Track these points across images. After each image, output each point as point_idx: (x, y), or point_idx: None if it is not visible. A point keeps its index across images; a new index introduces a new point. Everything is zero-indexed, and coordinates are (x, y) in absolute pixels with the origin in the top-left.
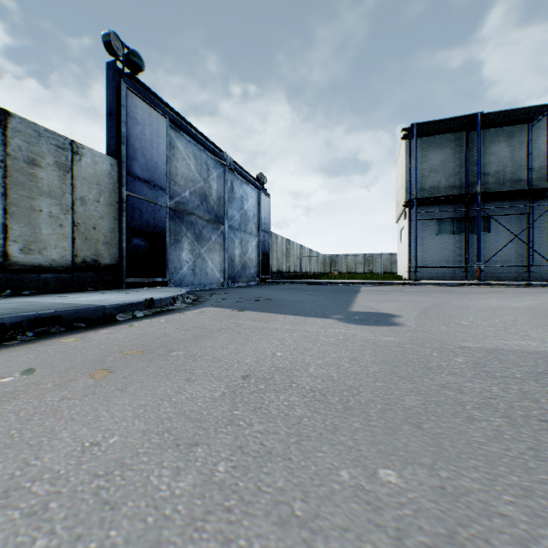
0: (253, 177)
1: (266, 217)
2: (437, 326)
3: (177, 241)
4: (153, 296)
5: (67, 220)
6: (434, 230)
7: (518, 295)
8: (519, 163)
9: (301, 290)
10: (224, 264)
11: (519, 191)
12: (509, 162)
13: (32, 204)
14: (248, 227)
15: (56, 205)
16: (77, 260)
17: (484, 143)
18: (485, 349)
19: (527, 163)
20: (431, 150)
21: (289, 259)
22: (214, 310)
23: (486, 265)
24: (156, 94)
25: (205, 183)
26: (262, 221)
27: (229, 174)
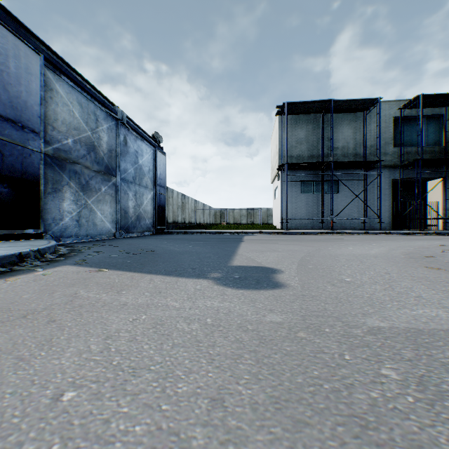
0: (148, 135)
1: (162, 173)
2: (324, 286)
3: (57, 190)
4: None
5: None
6: (300, 190)
7: (366, 242)
8: (358, 141)
9: (190, 240)
10: (117, 215)
11: (359, 162)
12: (352, 140)
13: None
14: (143, 181)
15: None
16: None
17: (335, 124)
18: (402, 333)
19: (363, 141)
20: (297, 126)
21: (185, 212)
22: (68, 270)
23: (337, 218)
24: (27, 27)
25: (93, 133)
26: (158, 176)
27: (123, 128)
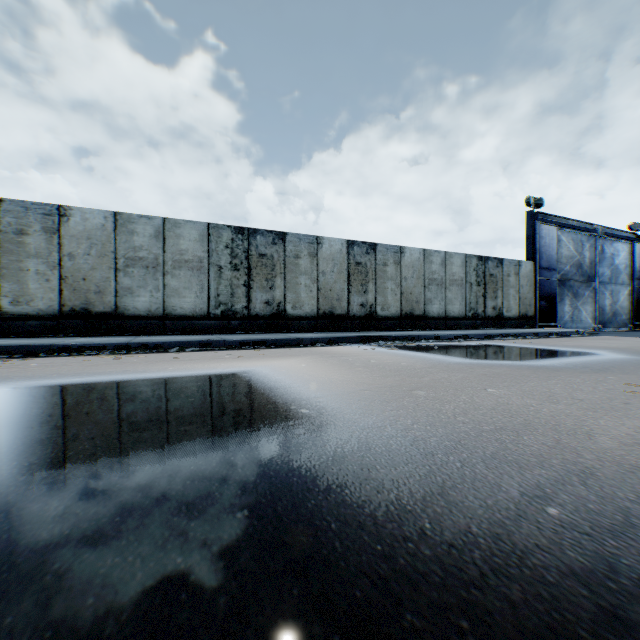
0: (622, 231)
1: (639, 265)
2: None
3: (561, 300)
4: (573, 330)
5: (516, 297)
6: None
7: None
8: None
9: None
10: (594, 312)
11: None
12: None
13: (507, 292)
14: (618, 279)
15: (513, 291)
16: (519, 314)
17: None
18: None
19: None
20: None
21: None
22: (610, 336)
23: None
24: (548, 214)
25: (579, 256)
26: (634, 270)
27: (598, 240)
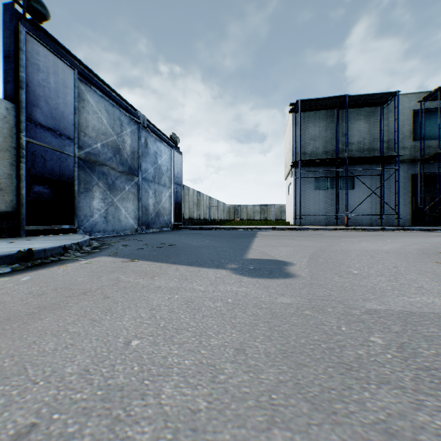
0: (166, 136)
1: (179, 172)
2: (331, 277)
3: (88, 190)
4: (38, 246)
5: None
6: (314, 186)
7: (380, 239)
8: (374, 136)
9: (206, 235)
10: (138, 212)
11: (375, 157)
12: (368, 135)
13: None
14: (162, 179)
15: None
16: None
17: (350, 119)
18: (395, 314)
19: (380, 136)
20: (311, 122)
21: (200, 208)
22: (105, 260)
23: (352, 214)
24: (64, 46)
25: (118, 137)
26: (175, 175)
27: (144, 131)
